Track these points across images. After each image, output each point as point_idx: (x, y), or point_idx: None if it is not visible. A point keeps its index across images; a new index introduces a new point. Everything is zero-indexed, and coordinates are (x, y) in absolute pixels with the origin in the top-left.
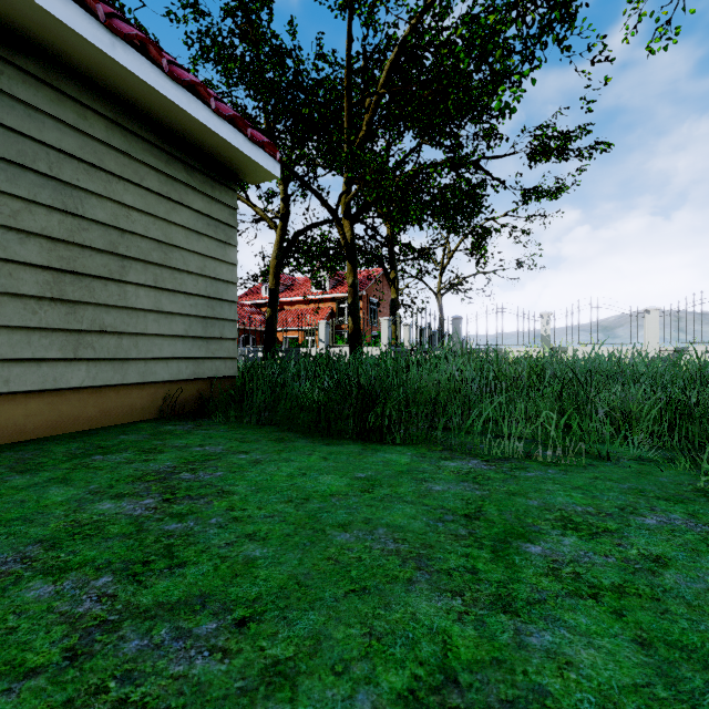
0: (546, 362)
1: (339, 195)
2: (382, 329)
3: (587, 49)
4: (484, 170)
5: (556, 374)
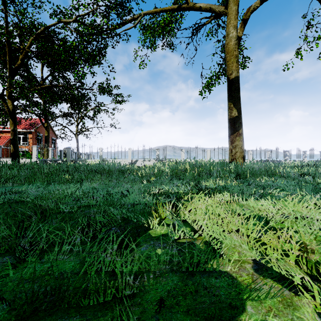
0: (80, 165)
1: (3, 89)
2: (33, 151)
3: (108, 66)
4: (81, 92)
5: (63, 169)
